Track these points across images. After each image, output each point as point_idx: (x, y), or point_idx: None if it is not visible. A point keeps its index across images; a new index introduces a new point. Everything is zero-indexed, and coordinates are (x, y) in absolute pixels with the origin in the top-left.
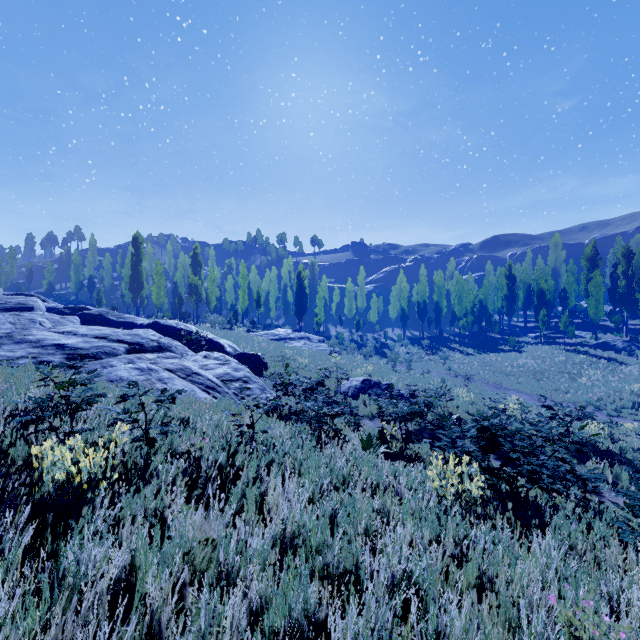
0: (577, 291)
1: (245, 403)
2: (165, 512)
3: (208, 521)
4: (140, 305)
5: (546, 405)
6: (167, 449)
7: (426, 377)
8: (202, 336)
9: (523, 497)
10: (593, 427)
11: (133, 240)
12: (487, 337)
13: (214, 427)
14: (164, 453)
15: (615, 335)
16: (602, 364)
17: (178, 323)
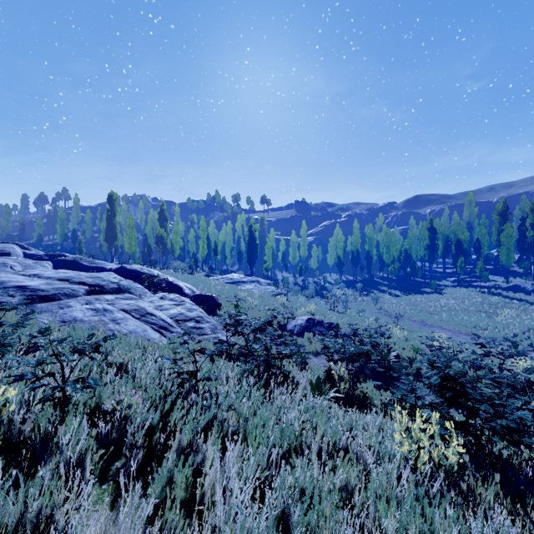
0: (488, 241)
1: (187, 348)
2: (53, 515)
3: (115, 524)
4: (115, 253)
5: (479, 343)
6: (86, 408)
7: (361, 315)
8: (162, 279)
9: (494, 454)
10: (521, 363)
11: (108, 198)
12: (411, 281)
13: (156, 373)
14: (91, 408)
15: (524, 279)
16: (514, 304)
17: (142, 268)
